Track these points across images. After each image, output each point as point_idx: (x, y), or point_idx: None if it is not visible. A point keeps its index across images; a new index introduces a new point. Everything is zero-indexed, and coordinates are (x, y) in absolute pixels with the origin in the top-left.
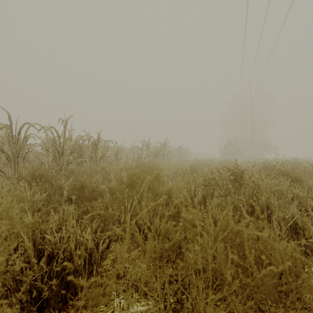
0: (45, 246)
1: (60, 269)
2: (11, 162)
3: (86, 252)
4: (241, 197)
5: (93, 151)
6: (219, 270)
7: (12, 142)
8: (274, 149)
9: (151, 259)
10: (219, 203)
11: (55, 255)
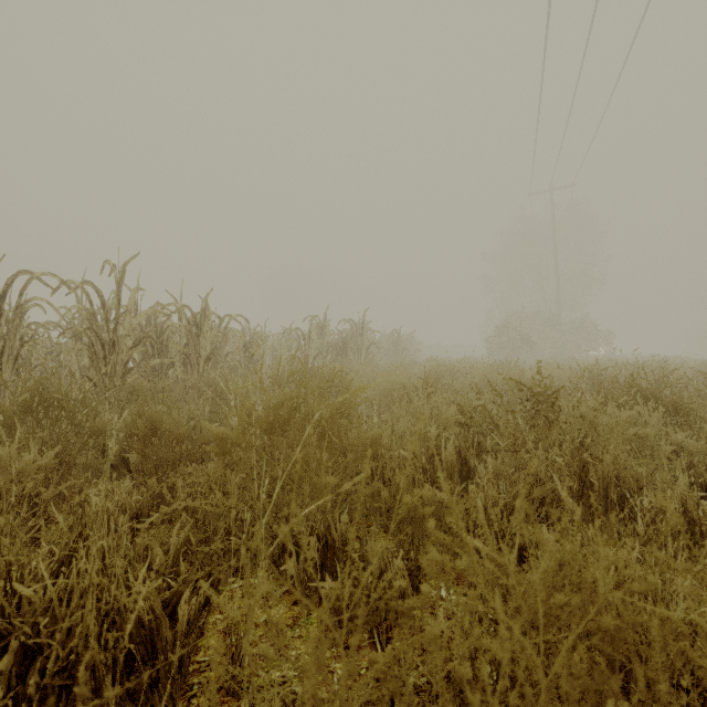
0: (12, 620)
1: (54, 690)
2: None
3: (140, 629)
4: (555, 457)
5: (190, 342)
6: None
7: None
8: (605, 338)
9: None
10: (497, 469)
11: (44, 644)
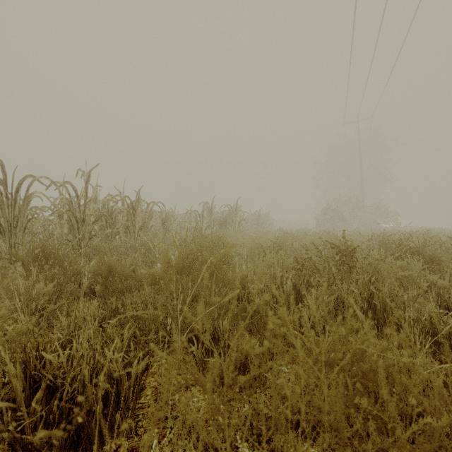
0: (42, 372)
1: (66, 410)
2: (4, 235)
3: (111, 380)
4: (352, 288)
5: (129, 218)
6: (335, 426)
7: (7, 204)
8: (393, 216)
9: (214, 410)
10: (318, 296)
11: (59, 386)
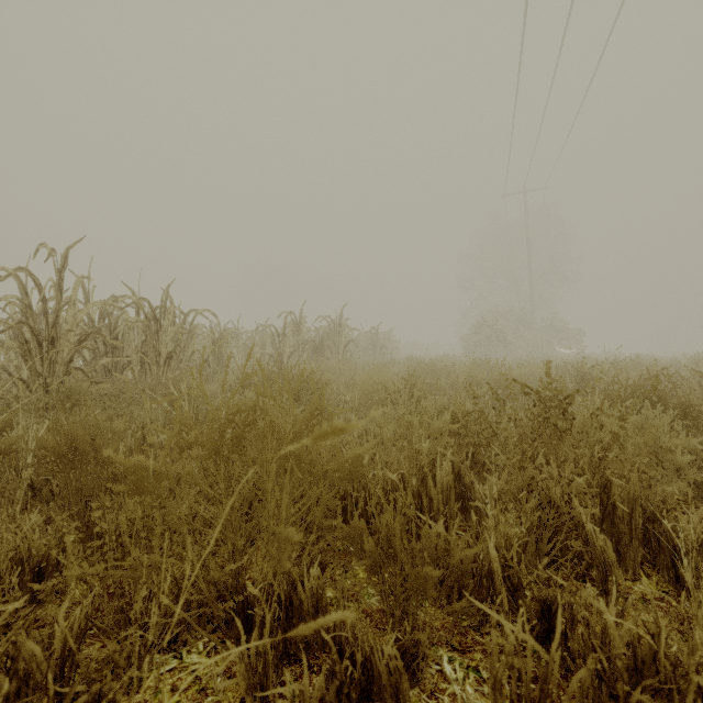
0: None
1: None
2: None
3: None
4: (574, 477)
5: (147, 338)
6: None
7: None
8: (576, 337)
9: None
10: (500, 488)
11: None
